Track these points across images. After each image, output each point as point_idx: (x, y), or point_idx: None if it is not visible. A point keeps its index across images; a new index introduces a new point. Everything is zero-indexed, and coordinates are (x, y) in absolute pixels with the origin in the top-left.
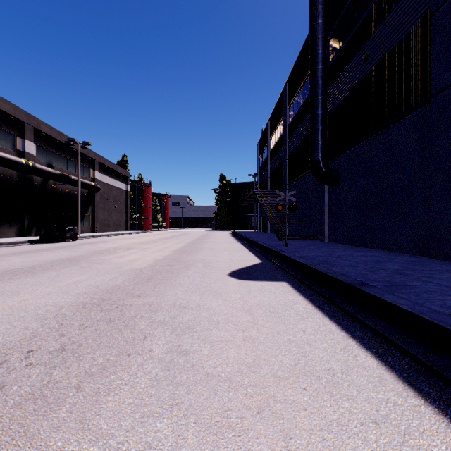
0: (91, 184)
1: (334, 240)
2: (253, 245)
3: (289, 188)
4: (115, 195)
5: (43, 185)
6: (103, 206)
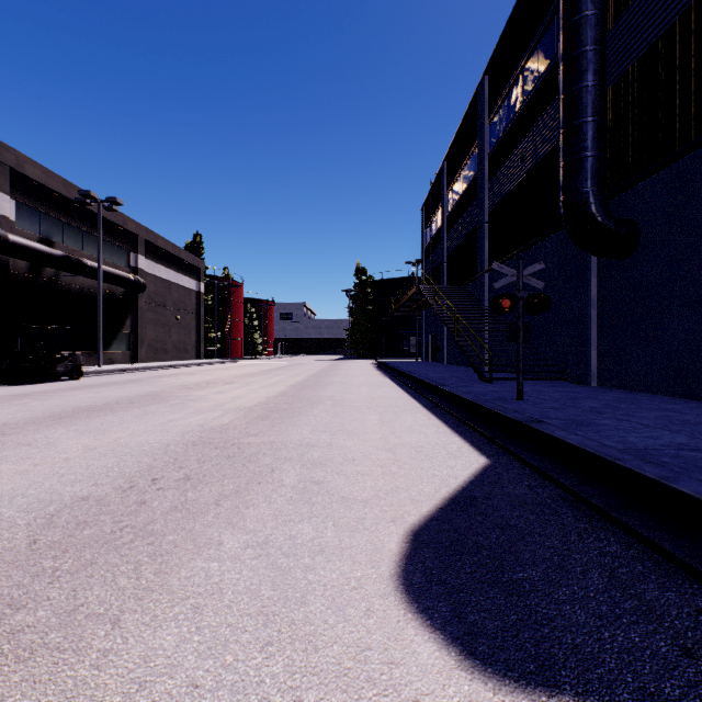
0: (127, 278)
1: (619, 383)
2: (429, 393)
3: (491, 278)
4: (178, 299)
5: (31, 276)
6: (153, 316)
